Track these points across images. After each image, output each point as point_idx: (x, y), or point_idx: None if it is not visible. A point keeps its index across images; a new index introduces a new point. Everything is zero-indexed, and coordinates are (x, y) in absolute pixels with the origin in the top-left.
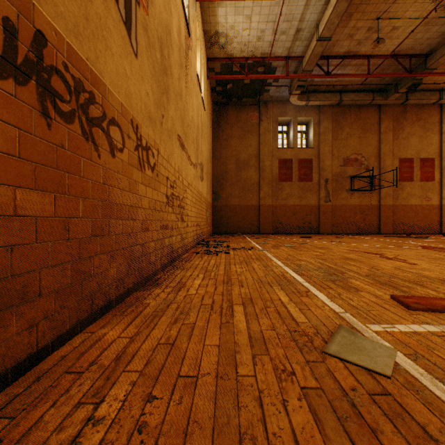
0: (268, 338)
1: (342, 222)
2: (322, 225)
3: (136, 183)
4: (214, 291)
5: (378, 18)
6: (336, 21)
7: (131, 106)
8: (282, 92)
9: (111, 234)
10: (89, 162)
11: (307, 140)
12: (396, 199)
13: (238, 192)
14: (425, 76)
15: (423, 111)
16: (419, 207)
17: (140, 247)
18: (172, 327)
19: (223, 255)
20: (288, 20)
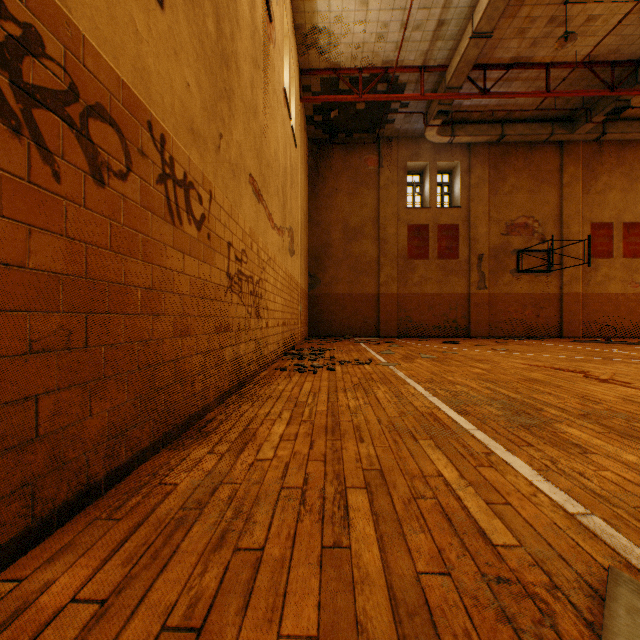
0: (439, 611)
1: (504, 319)
2: (473, 324)
3: (161, 245)
4: (308, 452)
5: (566, 1)
6: (501, 4)
7: (147, 94)
8: (414, 123)
9: (93, 345)
10: (22, 183)
11: (451, 196)
12: (587, 285)
13: (347, 274)
14: (635, 94)
15: (628, 151)
16: (622, 297)
17: (169, 367)
18: (210, 563)
19: (325, 373)
20: (425, 6)
